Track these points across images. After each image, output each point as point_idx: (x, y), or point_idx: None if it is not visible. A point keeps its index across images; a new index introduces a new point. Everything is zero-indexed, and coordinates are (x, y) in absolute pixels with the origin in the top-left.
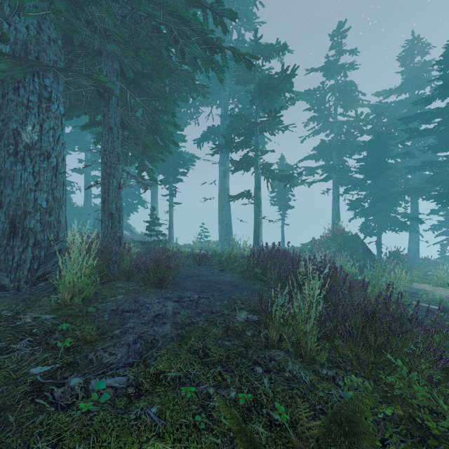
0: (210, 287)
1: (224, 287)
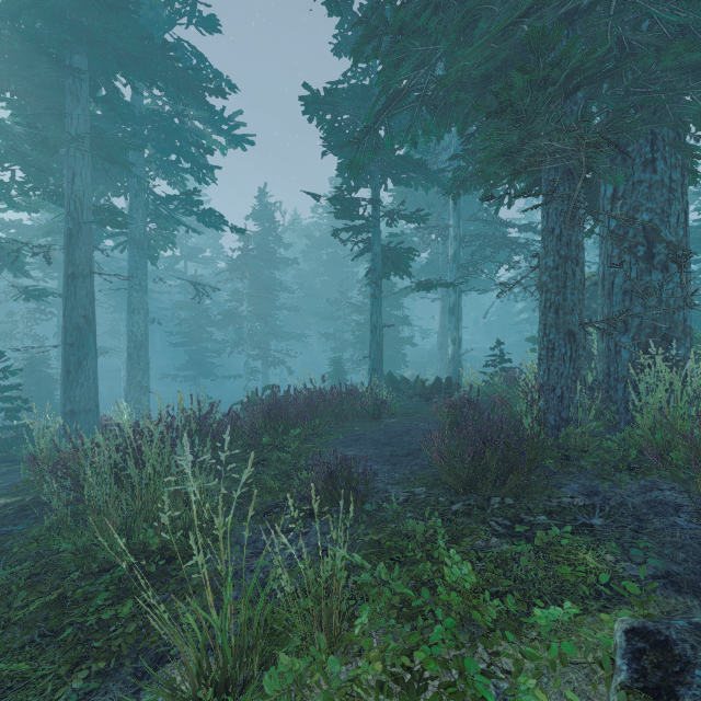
0: (394, 435)
1: (377, 435)
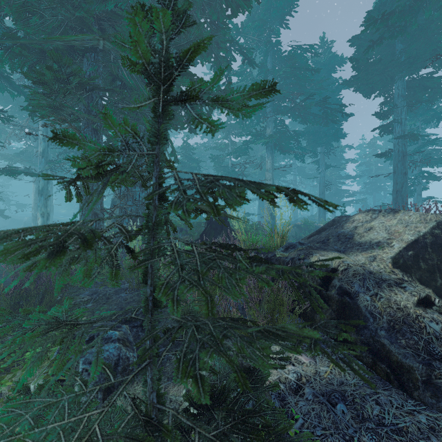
0: None
1: None
